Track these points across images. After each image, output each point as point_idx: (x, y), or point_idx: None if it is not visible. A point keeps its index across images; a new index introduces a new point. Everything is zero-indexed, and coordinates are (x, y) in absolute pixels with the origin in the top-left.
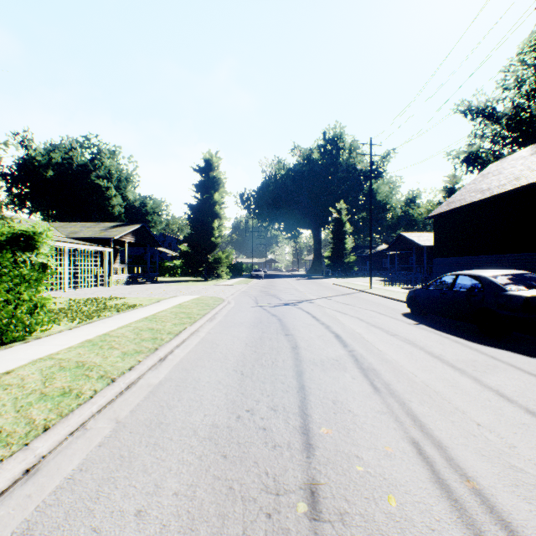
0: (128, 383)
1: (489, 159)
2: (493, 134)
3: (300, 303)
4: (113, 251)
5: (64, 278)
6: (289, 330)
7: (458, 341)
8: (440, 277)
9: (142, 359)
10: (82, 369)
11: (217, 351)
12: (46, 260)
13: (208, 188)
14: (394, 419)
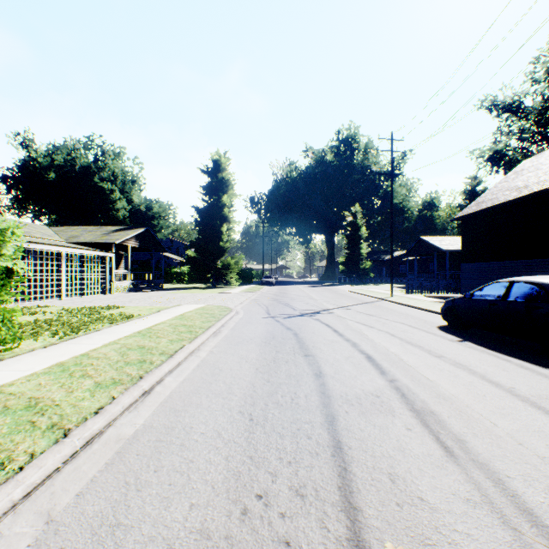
0: (88, 438)
1: (516, 158)
2: (521, 131)
3: (317, 314)
4: (117, 257)
5: (61, 285)
6: (308, 349)
7: (525, 366)
8: (488, 285)
9: (118, 395)
10: (31, 412)
11: (219, 379)
12: (11, 264)
13: (216, 190)
14: (500, 521)
